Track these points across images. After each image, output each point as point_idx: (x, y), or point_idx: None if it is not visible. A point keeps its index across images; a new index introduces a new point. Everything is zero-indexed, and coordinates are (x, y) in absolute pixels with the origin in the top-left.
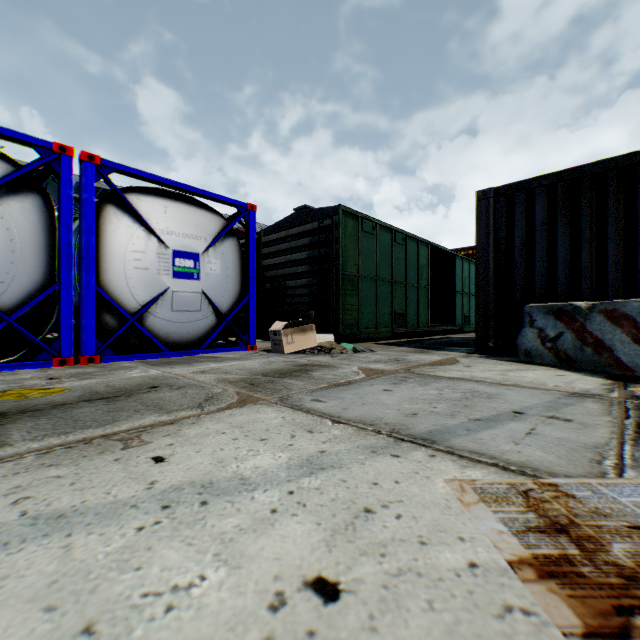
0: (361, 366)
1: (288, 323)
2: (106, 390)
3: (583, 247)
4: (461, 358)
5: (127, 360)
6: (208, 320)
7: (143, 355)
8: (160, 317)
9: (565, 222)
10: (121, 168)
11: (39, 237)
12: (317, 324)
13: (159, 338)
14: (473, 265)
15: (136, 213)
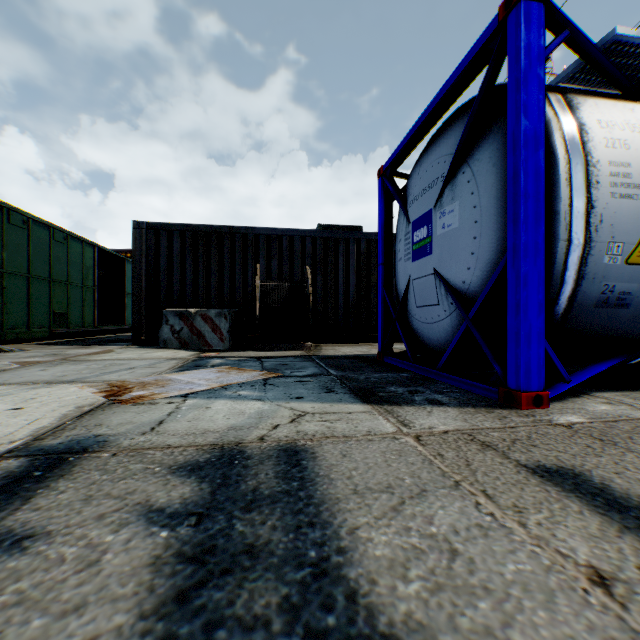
0: (15, 361)
1: None
2: None
3: (200, 275)
4: (118, 349)
5: None
6: None
7: None
8: None
9: (191, 257)
10: None
11: None
12: None
13: None
14: None
15: None
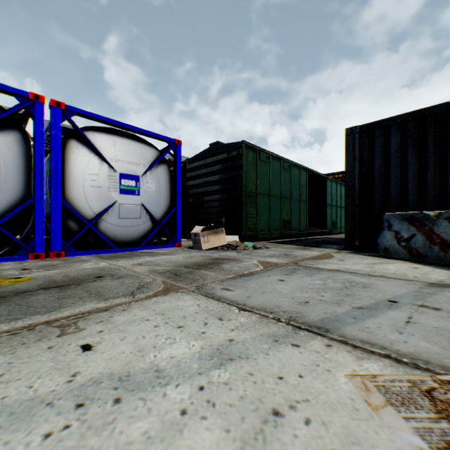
0: (259, 260)
1: (205, 227)
2: (62, 279)
3: (428, 169)
4: (334, 253)
5: (85, 254)
6: (146, 225)
7: (97, 251)
8: (110, 223)
9: (414, 151)
10: (81, 112)
11: (19, 163)
12: (226, 228)
13: (109, 238)
14: (339, 185)
15: (92, 145)
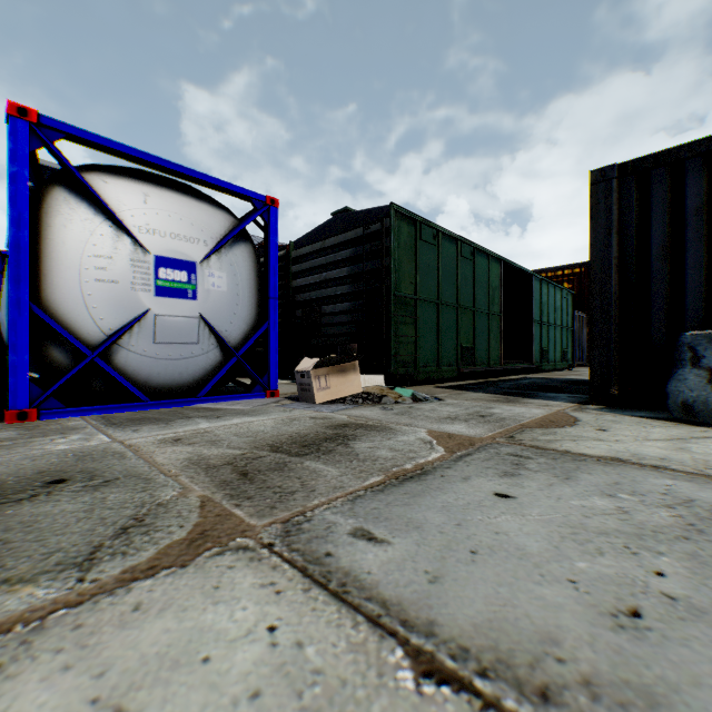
0: (431, 428)
1: (320, 360)
2: None
3: None
4: (575, 412)
5: (83, 415)
6: (210, 356)
7: (109, 407)
8: (137, 352)
9: None
10: (73, 132)
11: None
12: (361, 361)
13: (136, 382)
14: (552, 289)
15: (98, 200)
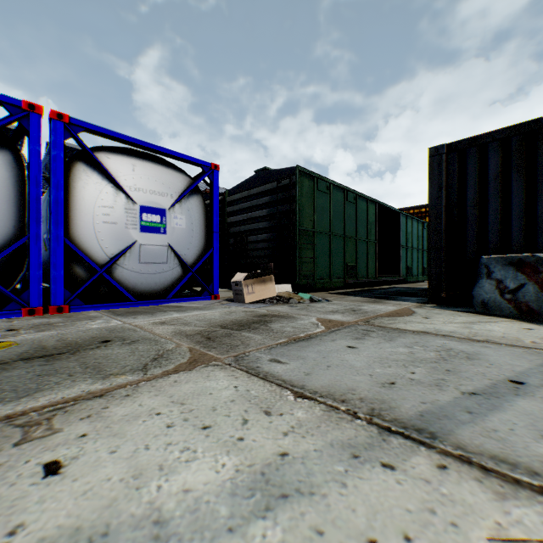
0: (319, 317)
1: (248, 274)
2: (55, 345)
3: (539, 199)
4: (416, 308)
5: (96, 309)
6: (174, 271)
7: (111, 305)
8: (128, 269)
9: (520, 175)
10: (90, 127)
11: (9, 192)
12: (276, 275)
13: (127, 288)
14: (415, 222)
15: (104, 170)
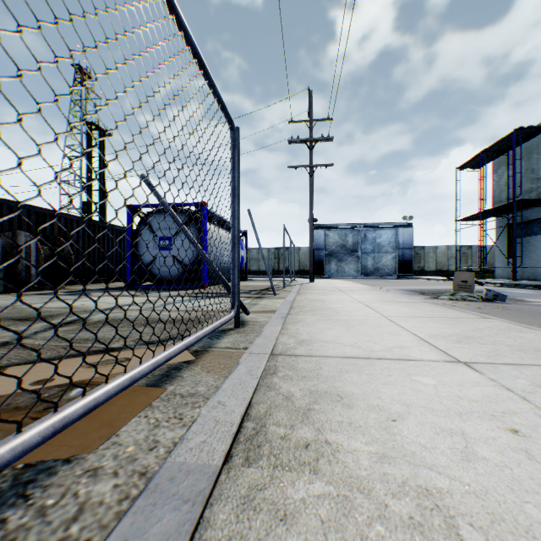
0: None
1: None
2: None
3: None
4: None
5: None
6: None
7: None
8: None
9: None
10: None
11: None
12: None
13: None
14: None
15: None
